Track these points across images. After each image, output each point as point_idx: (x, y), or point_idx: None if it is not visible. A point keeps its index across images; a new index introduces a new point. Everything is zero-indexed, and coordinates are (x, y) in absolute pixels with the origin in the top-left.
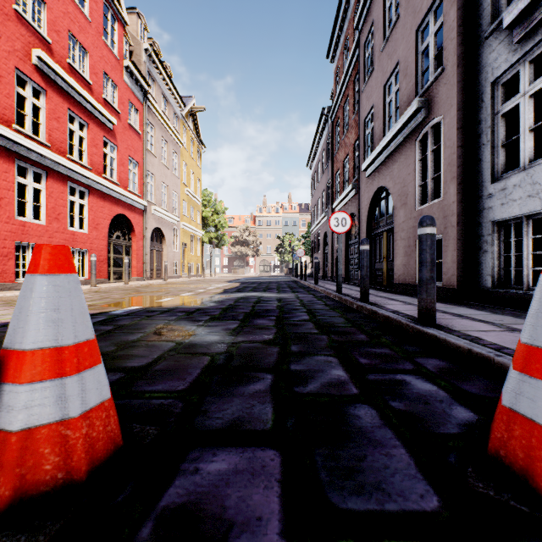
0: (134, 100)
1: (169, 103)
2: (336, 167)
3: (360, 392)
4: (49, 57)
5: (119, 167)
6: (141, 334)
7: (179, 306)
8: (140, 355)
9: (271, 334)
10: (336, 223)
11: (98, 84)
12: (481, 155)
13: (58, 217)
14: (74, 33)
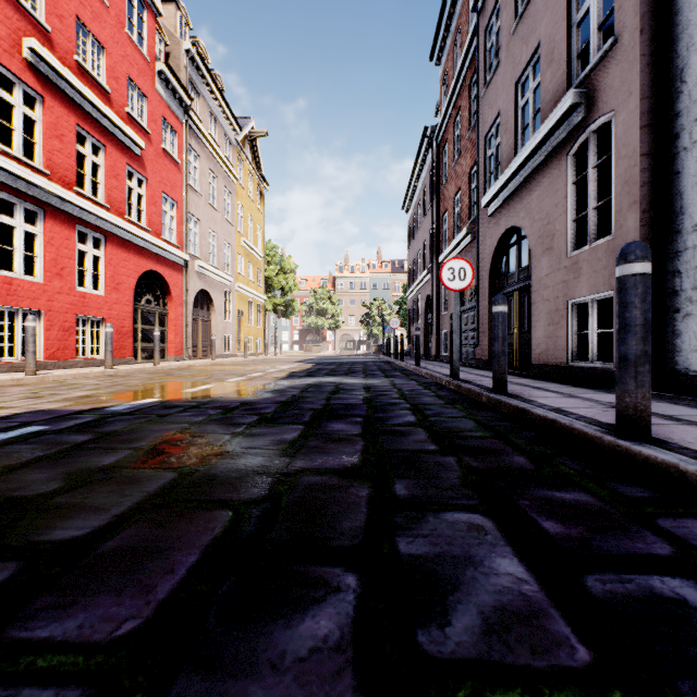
0: (170, 117)
1: (220, 125)
2: (443, 206)
3: (597, 656)
4: (48, 51)
5: (150, 207)
6: (127, 453)
7: (216, 399)
8: (95, 505)
9: (355, 454)
10: (451, 275)
11: (120, 93)
12: (680, 166)
13: (60, 272)
14: (84, 21)
